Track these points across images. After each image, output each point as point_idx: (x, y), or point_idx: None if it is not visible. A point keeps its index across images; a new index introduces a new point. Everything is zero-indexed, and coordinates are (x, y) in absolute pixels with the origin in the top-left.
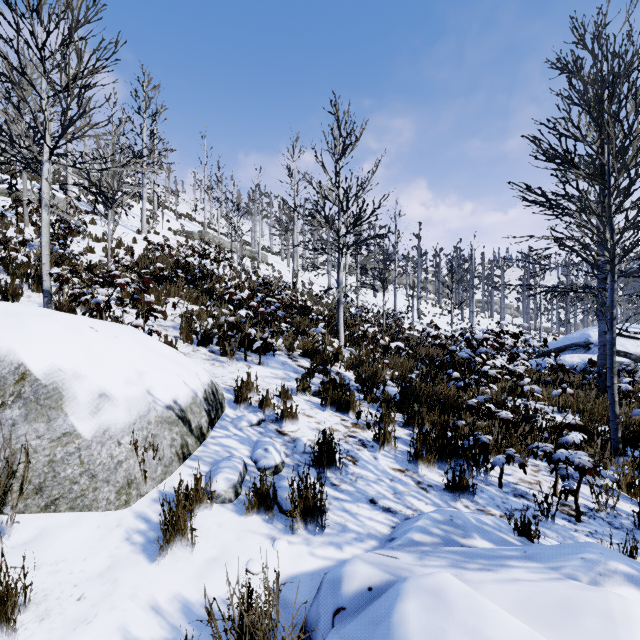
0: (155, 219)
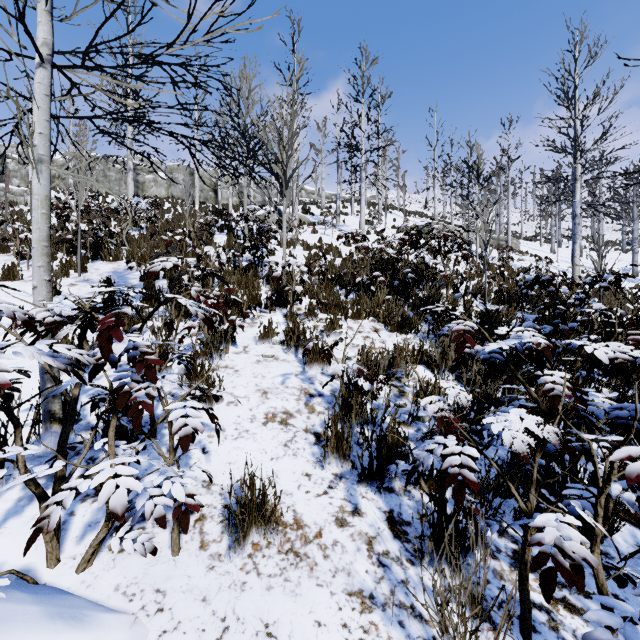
0: (378, 219)
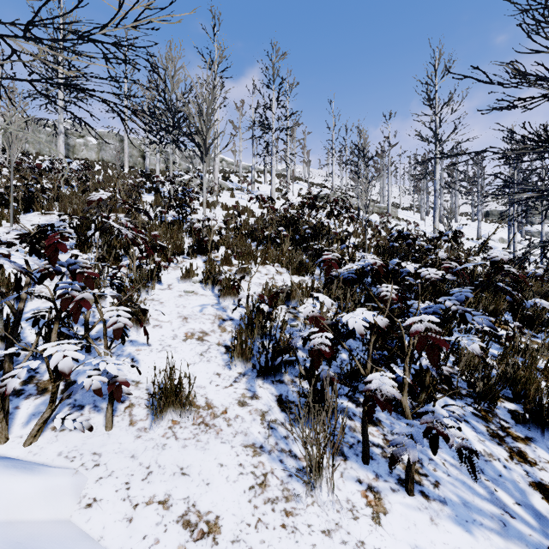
0: (287, 187)
